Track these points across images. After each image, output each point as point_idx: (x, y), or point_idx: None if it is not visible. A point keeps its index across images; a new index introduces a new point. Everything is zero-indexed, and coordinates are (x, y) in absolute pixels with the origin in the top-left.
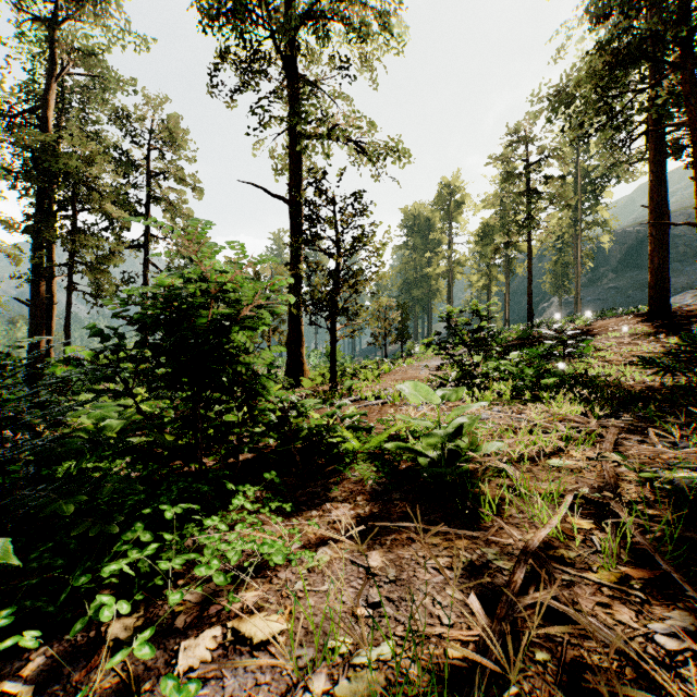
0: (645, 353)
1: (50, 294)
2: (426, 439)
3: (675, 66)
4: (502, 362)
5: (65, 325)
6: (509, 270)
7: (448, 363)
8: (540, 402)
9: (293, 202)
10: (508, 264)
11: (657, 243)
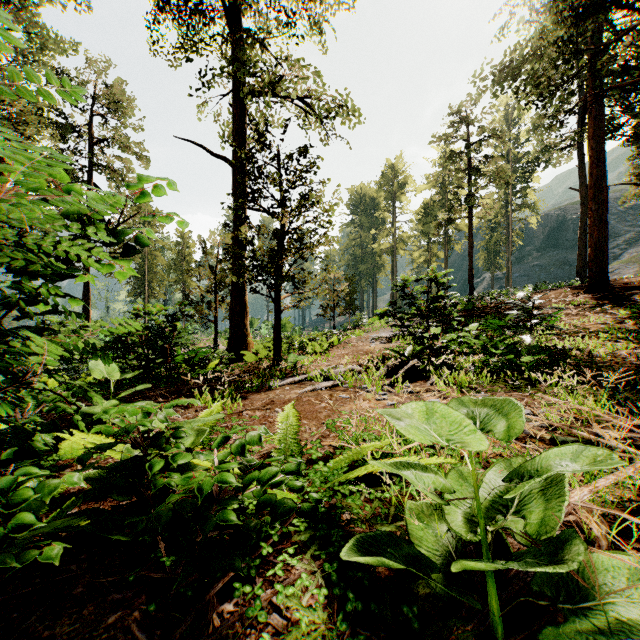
0: (598, 324)
1: None
2: (462, 562)
3: None
4: (461, 334)
5: None
6: (447, 247)
7: (397, 334)
8: (532, 387)
9: (236, 162)
10: (446, 241)
11: (596, 217)
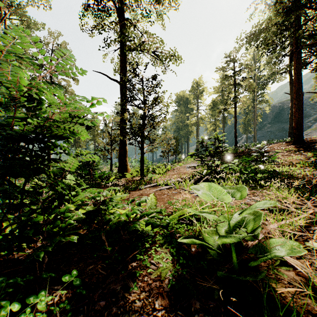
0: (297, 160)
1: None
2: (221, 239)
3: None
4: (230, 164)
5: None
6: (224, 122)
7: (199, 165)
8: (261, 188)
9: (122, 82)
10: (224, 119)
11: (297, 107)
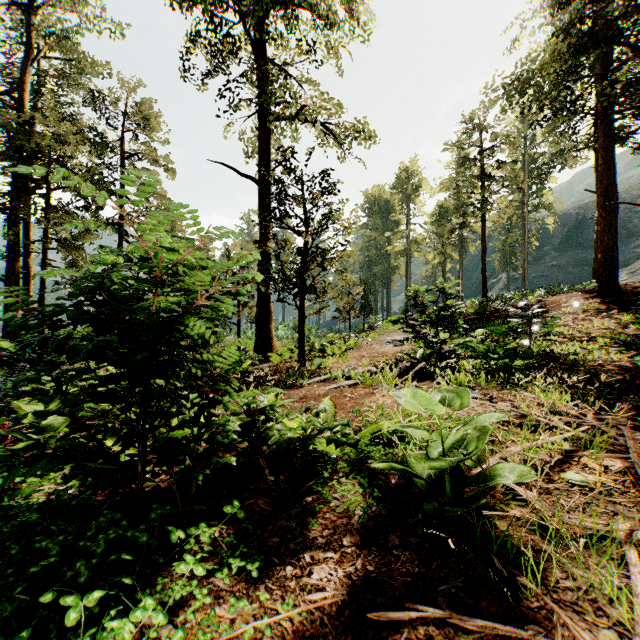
0: (601, 329)
1: (27, 270)
2: (429, 462)
3: (638, 50)
4: (467, 339)
5: (40, 300)
6: (462, 249)
7: (410, 337)
8: (519, 386)
9: (262, 181)
10: (461, 243)
11: (606, 224)
